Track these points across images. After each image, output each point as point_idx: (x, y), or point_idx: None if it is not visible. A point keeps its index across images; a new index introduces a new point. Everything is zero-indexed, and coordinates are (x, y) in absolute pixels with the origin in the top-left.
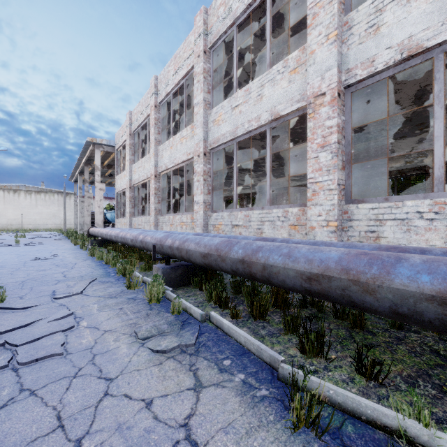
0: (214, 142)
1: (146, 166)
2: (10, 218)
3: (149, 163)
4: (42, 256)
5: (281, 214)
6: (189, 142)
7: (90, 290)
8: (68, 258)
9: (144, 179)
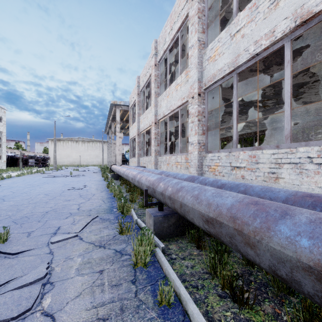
0: (209, 80)
1: (148, 116)
2: (74, 158)
3: (150, 114)
4: (77, 186)
5: (316, 153)
6: (183, 87)
7: (87, 230)
8: (92, 188)
9: (147, 127)
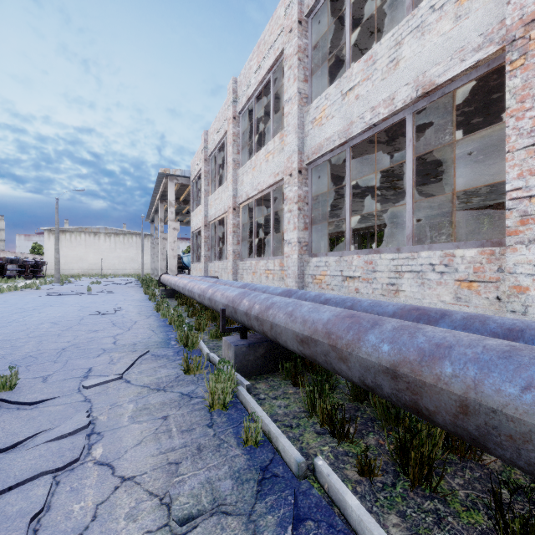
0: (314, 152)
1: (223, 197)
2: (91, 263)
3: (226, 193)
4: (104, 310)
5: (439, 259)
6: (277, 157)
7: (135, 371)
8: (131, 313)
9: (221, 214)
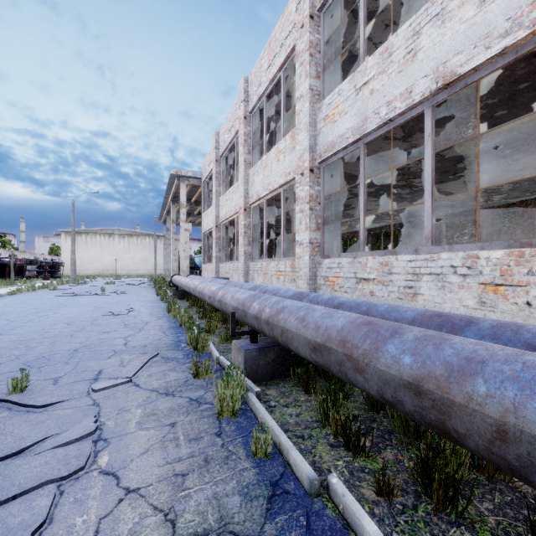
0: (326, 150)
1: (234, 198)
2: (106, 264)
3: (237, 194)
4: (117, 311)
5: (461, 261)
6: (288, 156)
7: (144, 374)
8: (143, 314)
9: (232, 215)
